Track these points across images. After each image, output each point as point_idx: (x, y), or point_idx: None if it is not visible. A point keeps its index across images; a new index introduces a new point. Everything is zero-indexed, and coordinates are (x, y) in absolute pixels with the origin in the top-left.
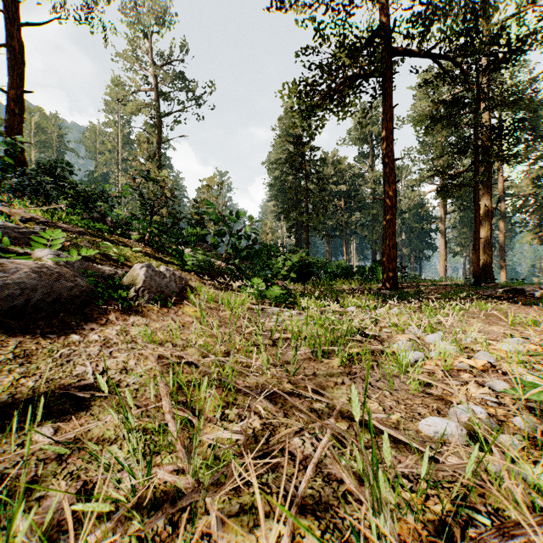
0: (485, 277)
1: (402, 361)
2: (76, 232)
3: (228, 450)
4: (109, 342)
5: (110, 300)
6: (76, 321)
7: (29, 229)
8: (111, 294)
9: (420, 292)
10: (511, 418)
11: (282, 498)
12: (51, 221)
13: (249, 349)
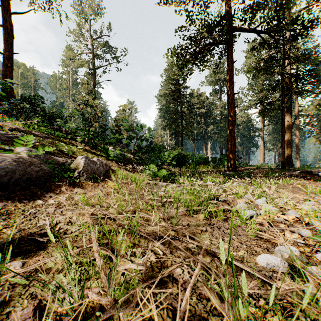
0: (288, 164)
1: (243, 216)
2: (43, 137)
3: (134, 276)
4: (60, 204)
5: (62, 178)
6: (41, 192)
7: (14, 135)
8: (63, 175)
9: (249, 173)
10: (314, 254)
11: (170, 311)
12: (28, 130)
13: (147, 208)
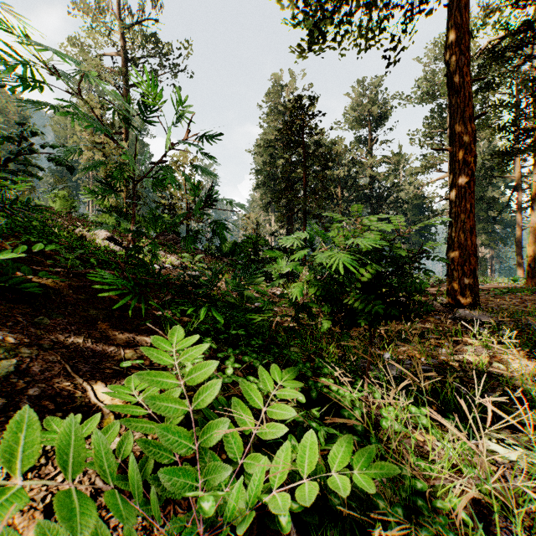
0: None
1: None
2: None
3: None
4: None
5: None
6: None
7: None
8: None
9: None
10: None
11: None
12: None
13: None
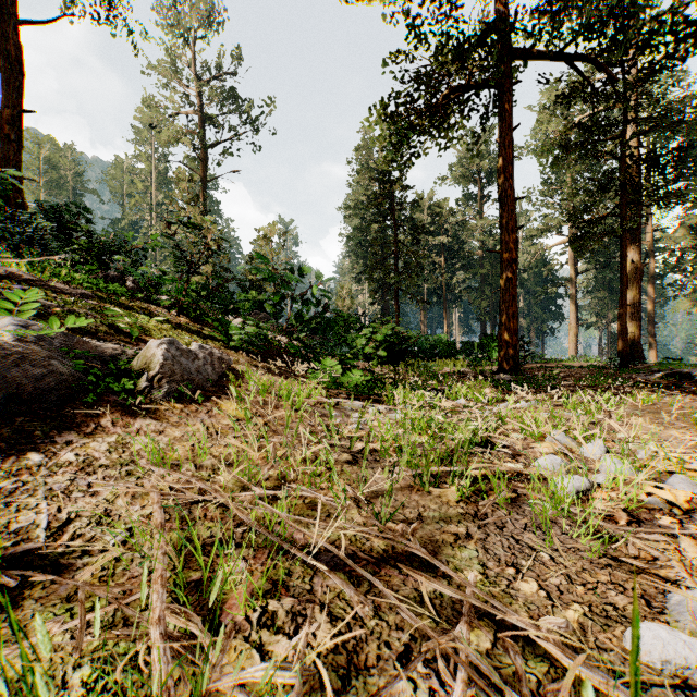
0: (632, 357)
1: (560, 494)
2: (77, 295)
3: None
4: (91, 464)
5: (108, 394)
6: (44, 430)
7: None
8: (109, 385)
9: (550, 377)
10: None
11: None
12: (40, 278)
13: (315, 471)
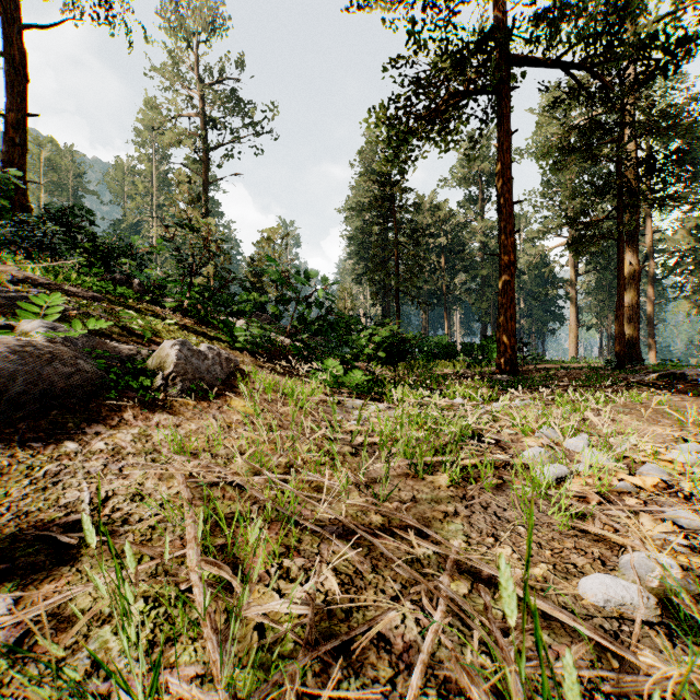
0: (631, 358)
1: (539, 479)
2: (89, 298)
3: (286, 633)
4: (119, 452)
5: (127, 391)
6: (75, 422)
7: (20, 293)
8: (129, 383)
9: (547, 377)
10: None
11: None
12: (54, 282)
13: (320, 460)
